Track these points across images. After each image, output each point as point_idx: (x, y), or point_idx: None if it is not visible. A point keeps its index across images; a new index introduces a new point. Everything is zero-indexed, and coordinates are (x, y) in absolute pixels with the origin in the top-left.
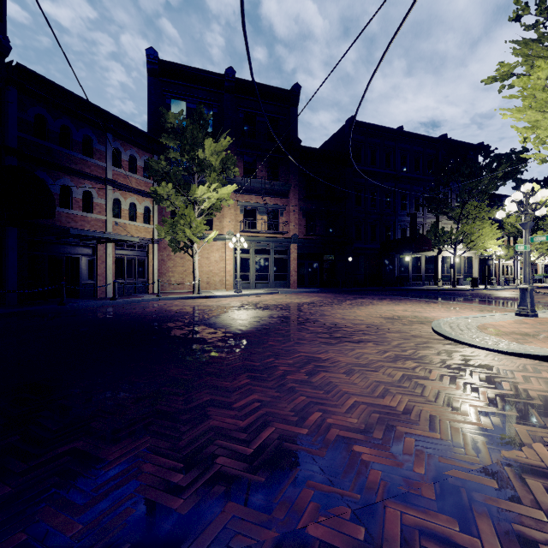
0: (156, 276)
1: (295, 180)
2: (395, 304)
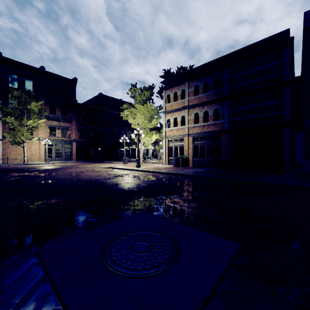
0: (1, 156)
1: (75, 116)
2: (104, 164)
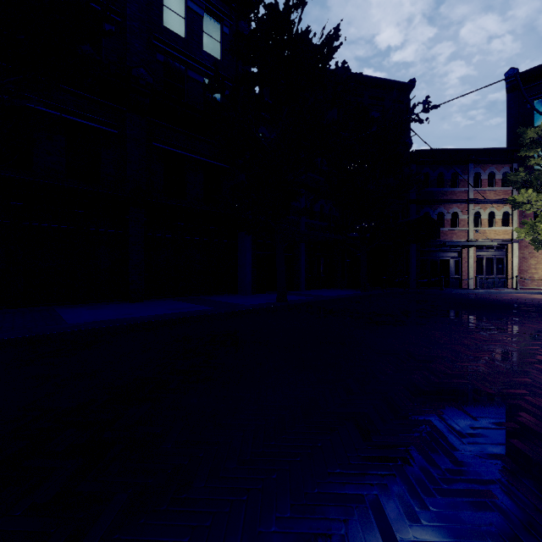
0: (515, 273)
1: None
2: None
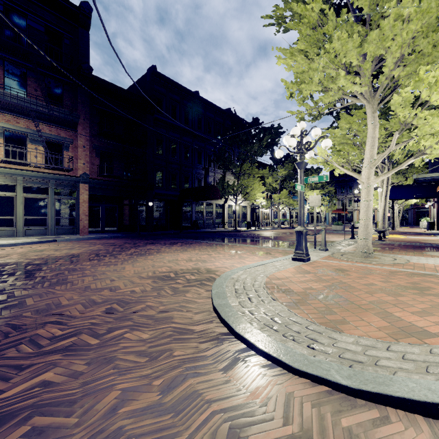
0: None
1: (86, 112)
2: (183, 250)
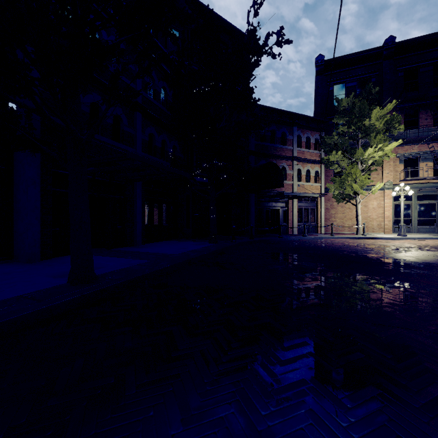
0: (322, 221)
1: None
2: None
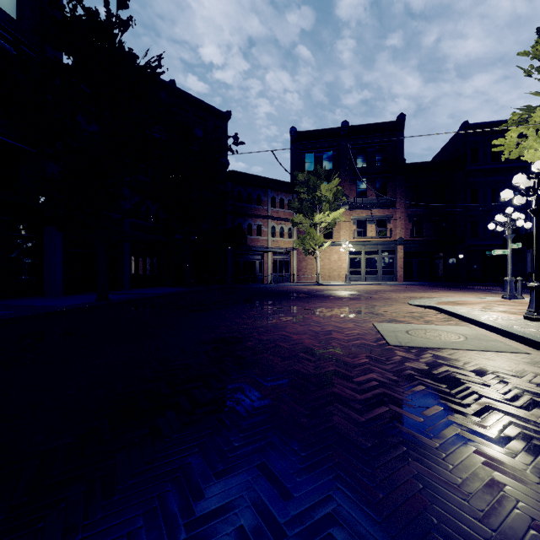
0: (295, 272)
1: (401, 192)
2: (452, 293)
